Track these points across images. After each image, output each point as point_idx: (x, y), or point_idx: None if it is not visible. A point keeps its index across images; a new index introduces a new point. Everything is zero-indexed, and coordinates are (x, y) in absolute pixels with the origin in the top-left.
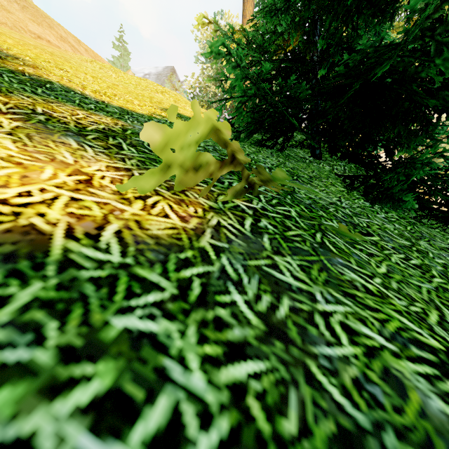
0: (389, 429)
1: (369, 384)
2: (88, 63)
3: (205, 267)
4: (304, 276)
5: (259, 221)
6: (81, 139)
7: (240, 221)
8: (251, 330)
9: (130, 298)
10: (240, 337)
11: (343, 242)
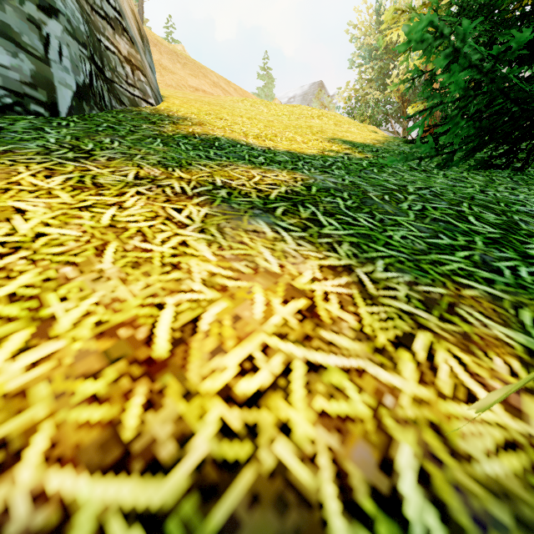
0: None
1: None
2: (239, 103)
3: None
4: None
5: None
6: (271, 218)
7: None
8: None
9: None
10: None
11: None
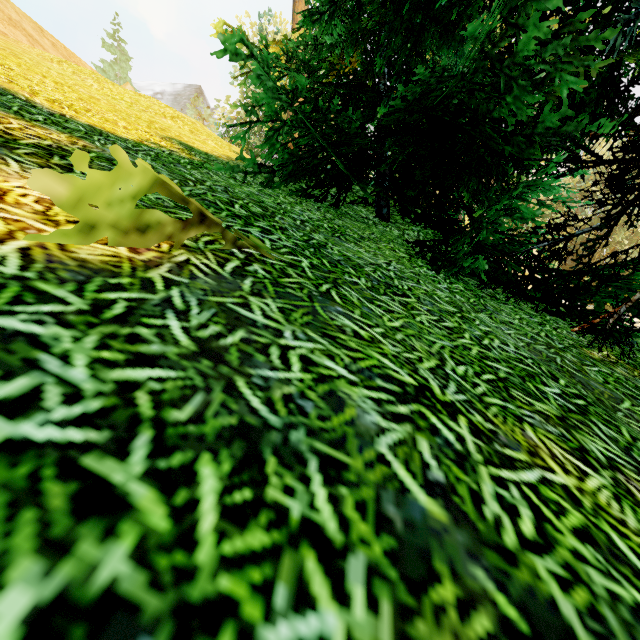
0: (303, 429)
1: (302, 400)
2: (54, 64)
3: (143, 294)
4: (279, 317)
5: (249, 265)
6: (4, 151)
7: (222, 262)
8: (176, 349)
9: (15, 304)
10: (157, 351)
11: (359, 296)
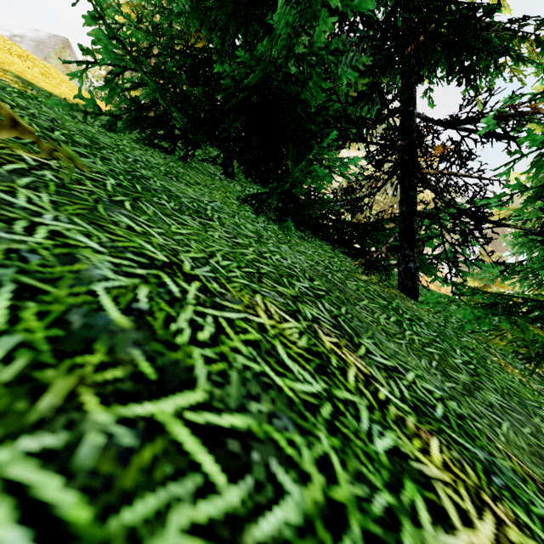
0: (14, 269)
1: (30, 253)
2: None
3: None
4: (47, 205)
5: (38, 170)
6: None
7: (3, 162)
8: None
9: None
10: None
11: (157, 211)
